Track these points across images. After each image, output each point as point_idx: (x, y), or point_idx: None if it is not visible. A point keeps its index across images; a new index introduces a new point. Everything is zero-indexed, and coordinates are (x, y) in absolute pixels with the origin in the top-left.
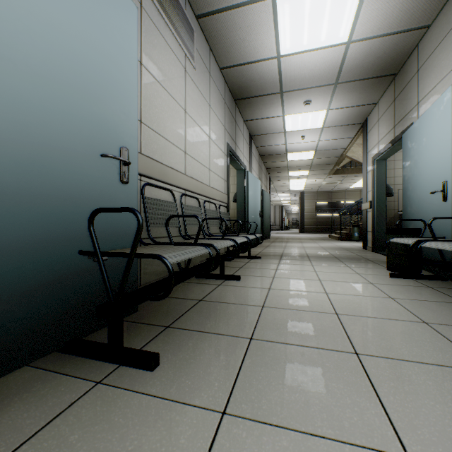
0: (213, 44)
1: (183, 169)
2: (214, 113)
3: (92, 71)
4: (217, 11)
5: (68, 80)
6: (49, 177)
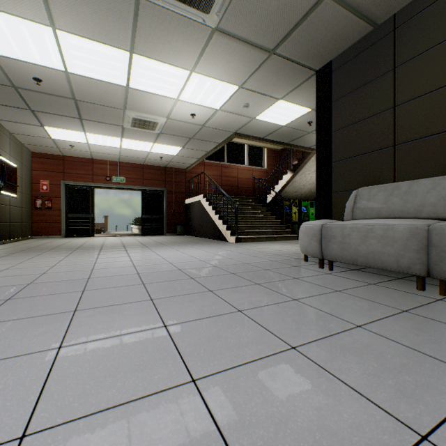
0: None
1: None
2: None
3: None
4: None
5: None
6: None
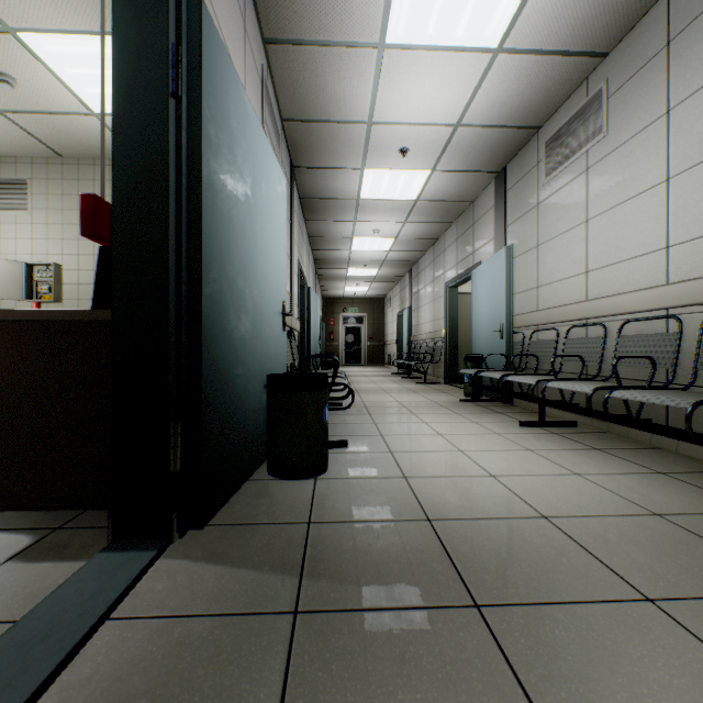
0: (648, 1)
1: (584, 294)
2: (697, 93)
3: (496, 300)
4: (577, 52)
5: (493, 310)
6: (490, 344)
